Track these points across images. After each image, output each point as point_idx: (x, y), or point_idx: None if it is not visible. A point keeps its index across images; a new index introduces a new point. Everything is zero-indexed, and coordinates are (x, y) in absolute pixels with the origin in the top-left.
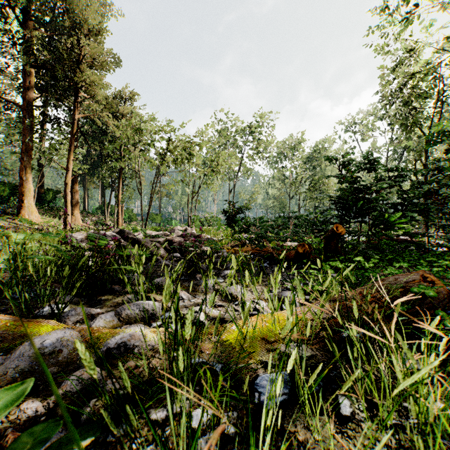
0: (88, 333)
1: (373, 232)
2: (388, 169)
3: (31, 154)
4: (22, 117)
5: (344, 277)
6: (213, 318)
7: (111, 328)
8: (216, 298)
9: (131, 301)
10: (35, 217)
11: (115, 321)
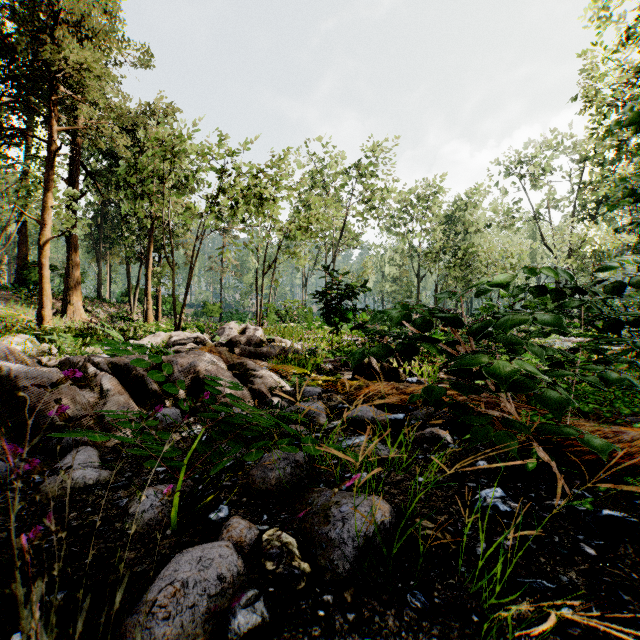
0: None
1: None
2: None
3: None
4: None
5: None
6: None
7: None
8: None
9: None
10: None
11: None
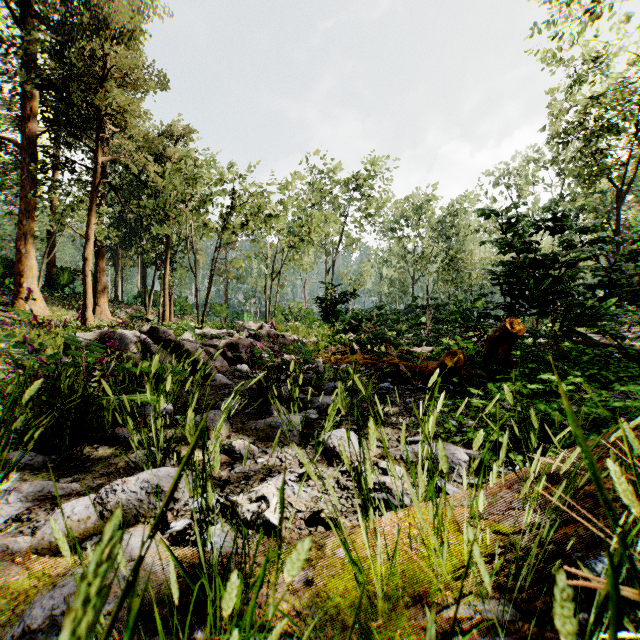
0: (7, 566)
1: (564, 331)
2: (581, 230)
3: (34, 215)
4: (21, 161)
5: (539, 414)
6: (297, 510)
7: (79, 538)
8: (305, 455)
9: (137, 467)
10: (40, 308)
11: (92, 520)
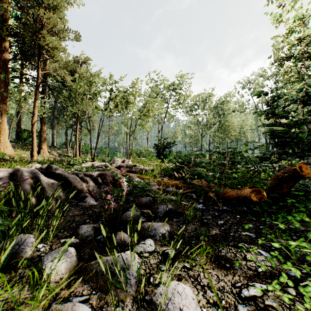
0: None
1: None
2: None
3: (6, 102)
4: None
5: None
6: None
7: None
8: None
9: None
10: (9, 150)
11: None
